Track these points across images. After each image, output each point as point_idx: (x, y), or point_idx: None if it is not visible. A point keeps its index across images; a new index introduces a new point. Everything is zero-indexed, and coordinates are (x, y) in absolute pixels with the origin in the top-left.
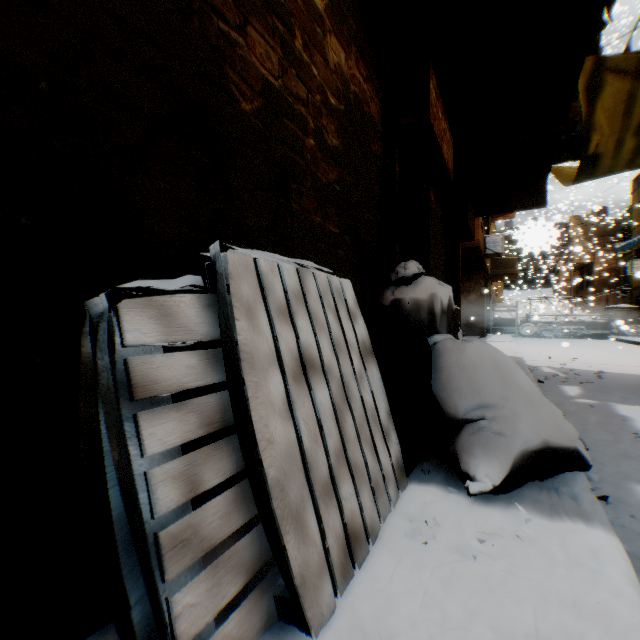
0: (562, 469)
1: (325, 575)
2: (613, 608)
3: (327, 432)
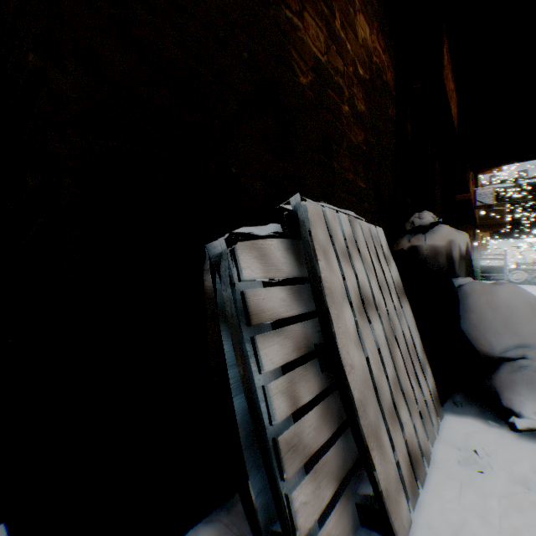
0: None
1: (401, 491)
2: None
3: (385, 362)
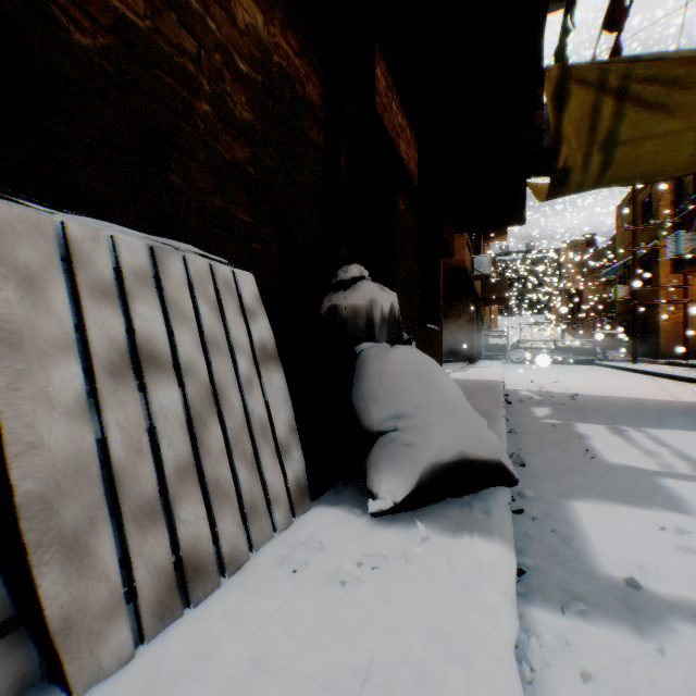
0: (485, 484)
1: (119, 617)
2: (472, 628)
3: (166, 441)
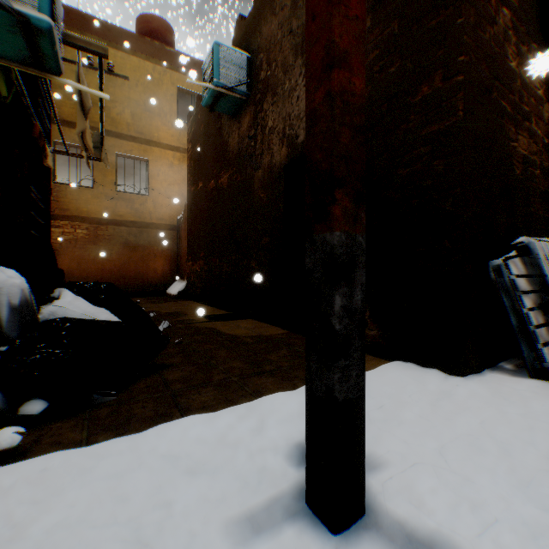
0: None
1: None
2: None
3: None
